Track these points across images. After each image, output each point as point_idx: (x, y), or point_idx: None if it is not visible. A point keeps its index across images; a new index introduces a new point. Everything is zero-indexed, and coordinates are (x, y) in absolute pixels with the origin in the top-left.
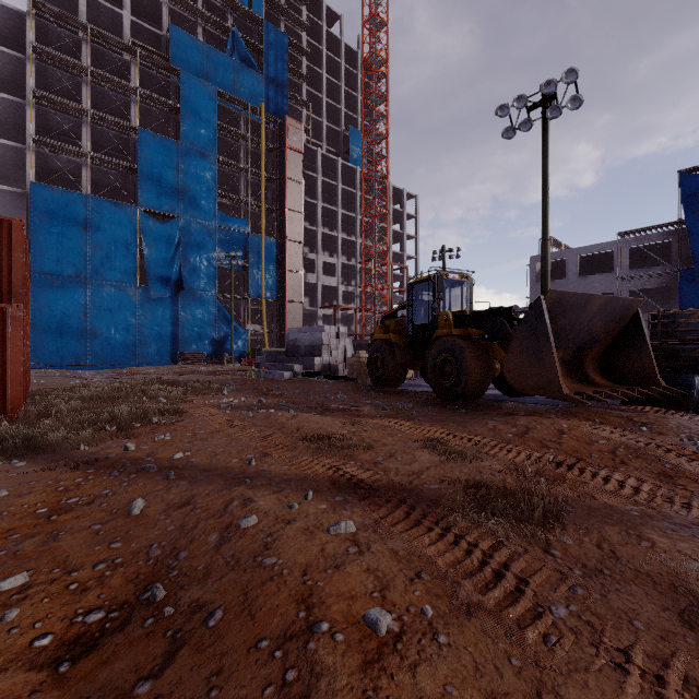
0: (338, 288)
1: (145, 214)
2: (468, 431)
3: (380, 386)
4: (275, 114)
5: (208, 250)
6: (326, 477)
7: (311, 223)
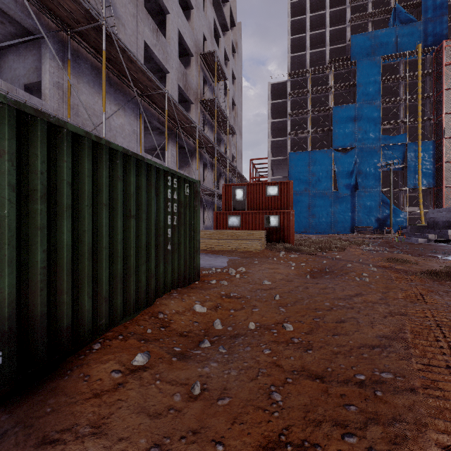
0: None
1: (336, 152)
2: None
3: None
4: (433, 43)
5: (374, 162)
6: (382, 265)
7: None
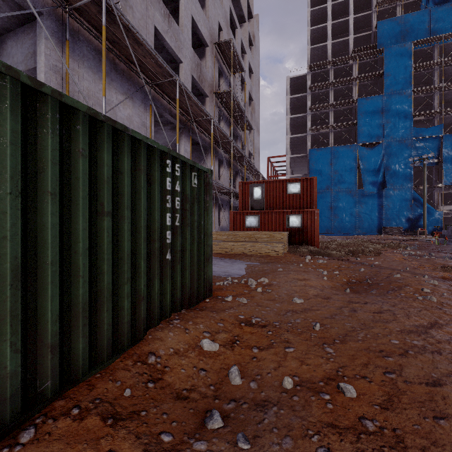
0: None
1: (361, 147)
2: None
3: None
4: None
5: (404, 157)
6: (440, 276)
7: None
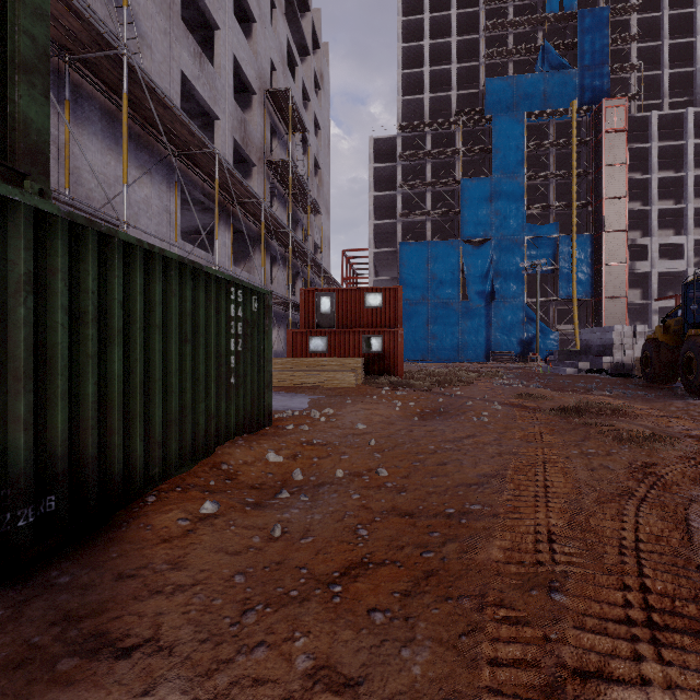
0: (686, 273)
1: (466, 244)
2: (644, 405)
3: (648, 381)
4: (591, 100)
5: (516, 261)
6: (510, 402)
7: (644, 201)
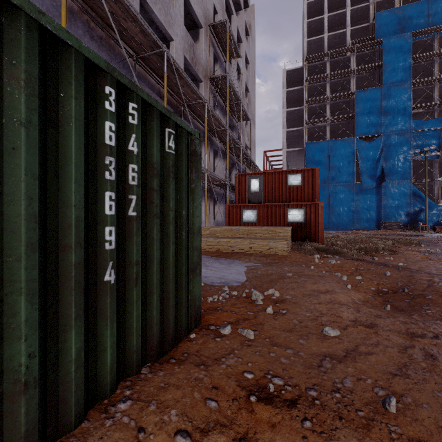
0: None
1: (359, 140)
2: None
3: None
4: None
5: (403, 151)
6: None
7: None
